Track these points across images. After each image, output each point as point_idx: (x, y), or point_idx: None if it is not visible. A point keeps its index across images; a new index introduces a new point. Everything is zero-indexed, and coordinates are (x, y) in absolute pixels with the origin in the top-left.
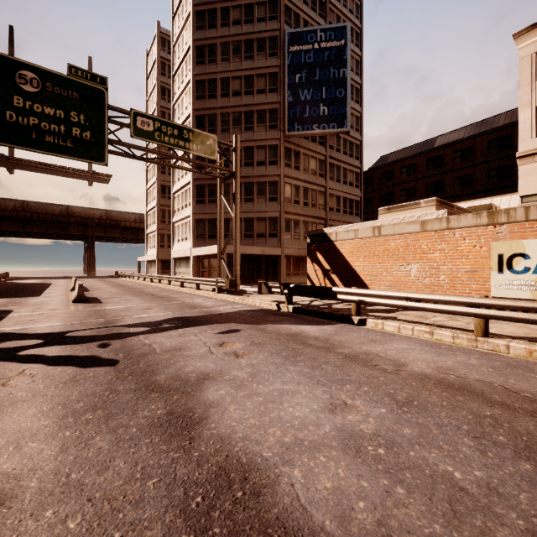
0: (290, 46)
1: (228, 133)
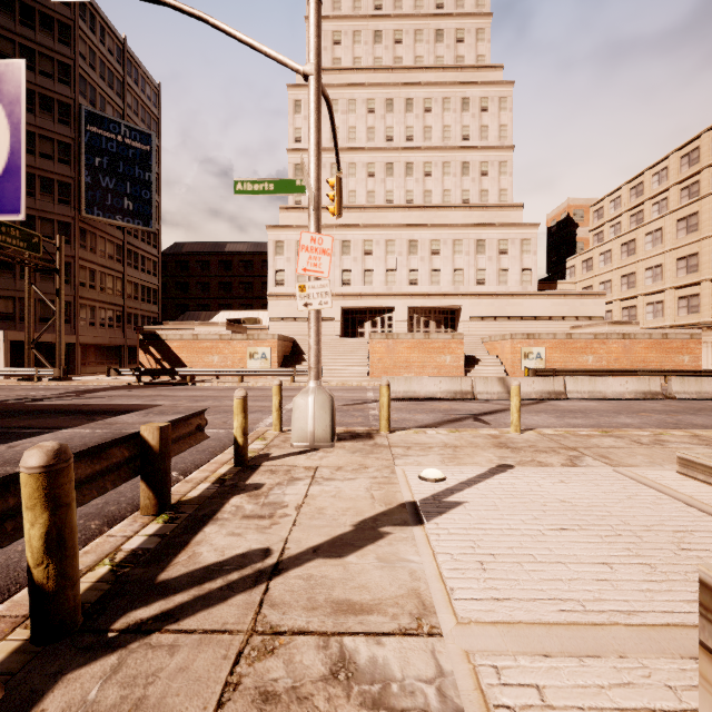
0: (89, 124)
1: None
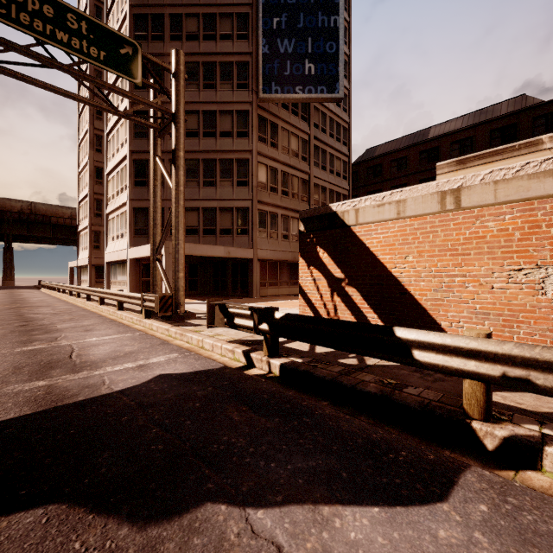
0: None
1: None
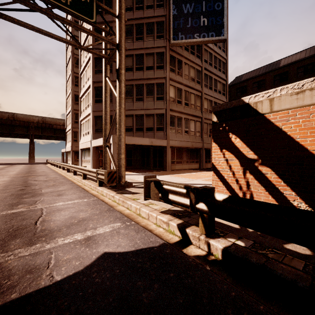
0: None
1: None
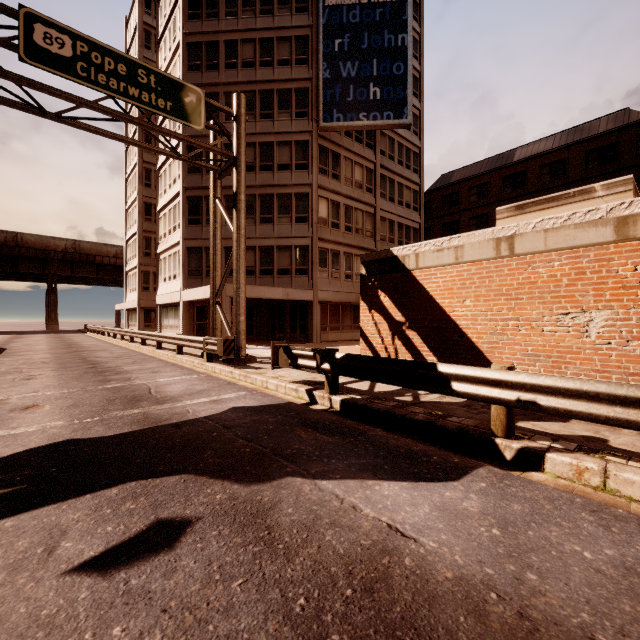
0: None
1: None
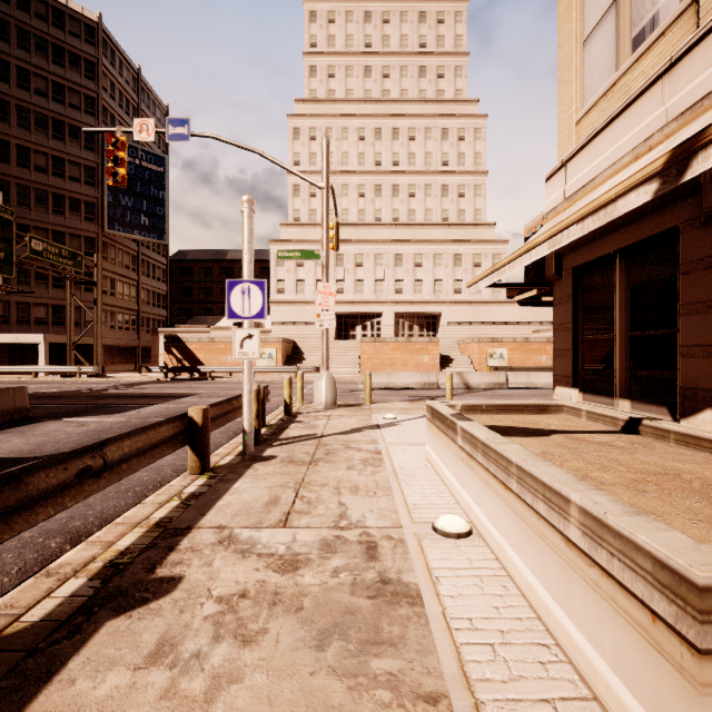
0: None
1: (29, 209)
